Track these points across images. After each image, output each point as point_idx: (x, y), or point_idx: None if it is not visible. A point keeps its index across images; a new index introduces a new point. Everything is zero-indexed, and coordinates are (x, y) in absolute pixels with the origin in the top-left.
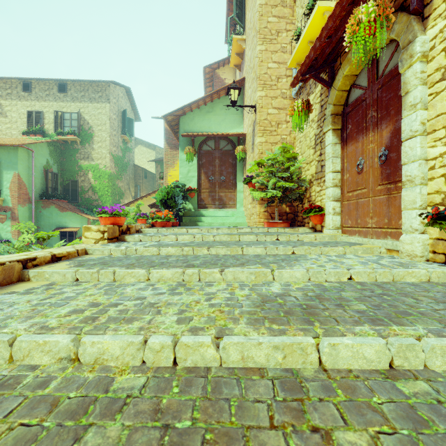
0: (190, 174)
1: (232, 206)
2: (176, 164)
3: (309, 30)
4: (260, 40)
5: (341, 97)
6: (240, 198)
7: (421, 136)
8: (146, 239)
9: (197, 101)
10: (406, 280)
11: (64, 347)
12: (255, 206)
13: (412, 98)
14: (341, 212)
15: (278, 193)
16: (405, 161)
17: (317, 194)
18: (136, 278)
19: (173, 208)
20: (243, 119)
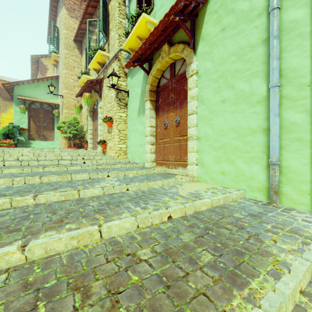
0: (22, 120)
1: (51, 140)
2: (8, 110)
3: (82, 80)
4: (65, 68)
5: (92, 106)
6: (56, 136)
7: (100, 125)
8: (6, 150)
9: (28, 80)
10: (91, 155)
11: (15, 157)
12: (63, 140)
13: (99, 116)
14: (92, 143)
15: (71, 135)
16: (98, 130)
17: (87, 136)
18: (18, 155)
19: (13, 138)
20: (58, 95)
